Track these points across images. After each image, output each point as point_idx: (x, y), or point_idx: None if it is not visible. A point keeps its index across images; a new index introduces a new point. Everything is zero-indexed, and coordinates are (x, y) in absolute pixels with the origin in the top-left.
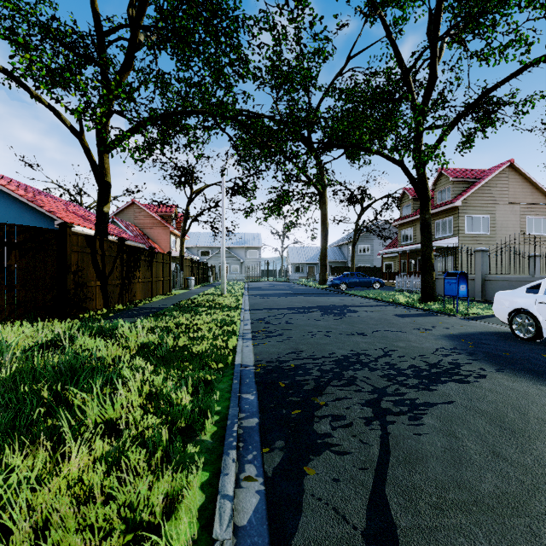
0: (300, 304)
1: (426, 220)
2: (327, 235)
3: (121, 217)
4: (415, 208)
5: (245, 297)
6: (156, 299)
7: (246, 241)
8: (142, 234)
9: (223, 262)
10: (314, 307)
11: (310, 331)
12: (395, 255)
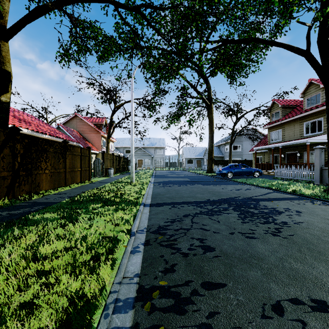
0: (203, 196)
1: None
2: (213, 137)
3: (68, 125)
4: (283, 114)
5: (150, 185)
6: (65, 189)
7: (155, 143)
8: (81, 137)
9: (131, 155)
10: (220, 201)
11: (274, 301)
12: (264, 151)
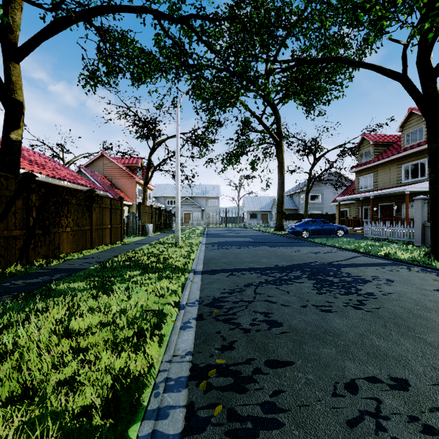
0: (270, 261)
1: (438, 149)
2: (283, 183)
3: (91, 168)
4: (375, 154)
5: (201, 246)
6: (92, 252)
7: (206, 191)
8: (110, 183)
9: (177, 207)
10: (292, 267)
11: (348, 379)
12: (351, 202)
